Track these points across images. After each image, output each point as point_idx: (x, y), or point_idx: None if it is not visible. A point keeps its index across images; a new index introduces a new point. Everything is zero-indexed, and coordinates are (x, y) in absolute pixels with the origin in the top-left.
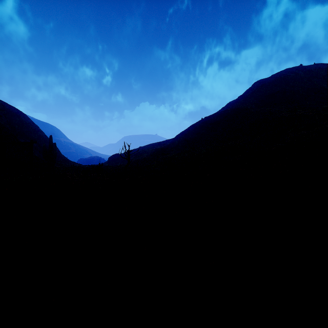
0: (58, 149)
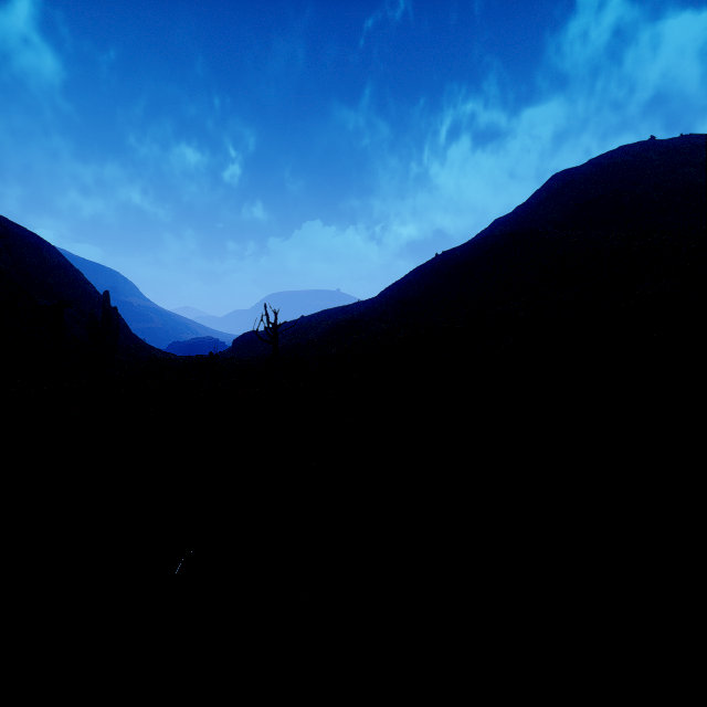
0: (123, 321)
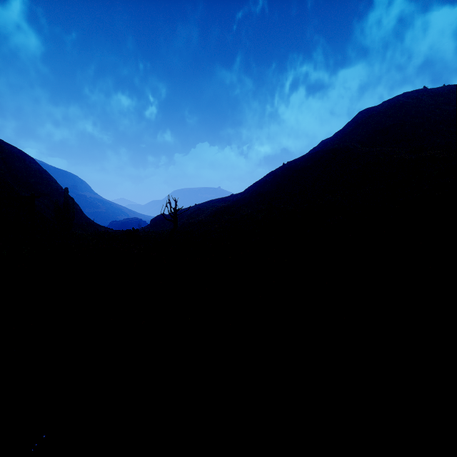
0: (79, 207)
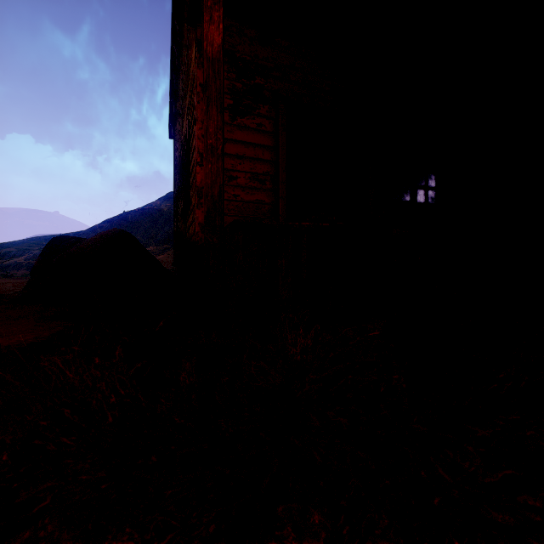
0: None
